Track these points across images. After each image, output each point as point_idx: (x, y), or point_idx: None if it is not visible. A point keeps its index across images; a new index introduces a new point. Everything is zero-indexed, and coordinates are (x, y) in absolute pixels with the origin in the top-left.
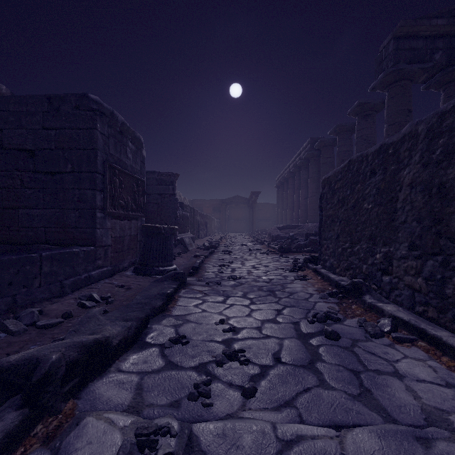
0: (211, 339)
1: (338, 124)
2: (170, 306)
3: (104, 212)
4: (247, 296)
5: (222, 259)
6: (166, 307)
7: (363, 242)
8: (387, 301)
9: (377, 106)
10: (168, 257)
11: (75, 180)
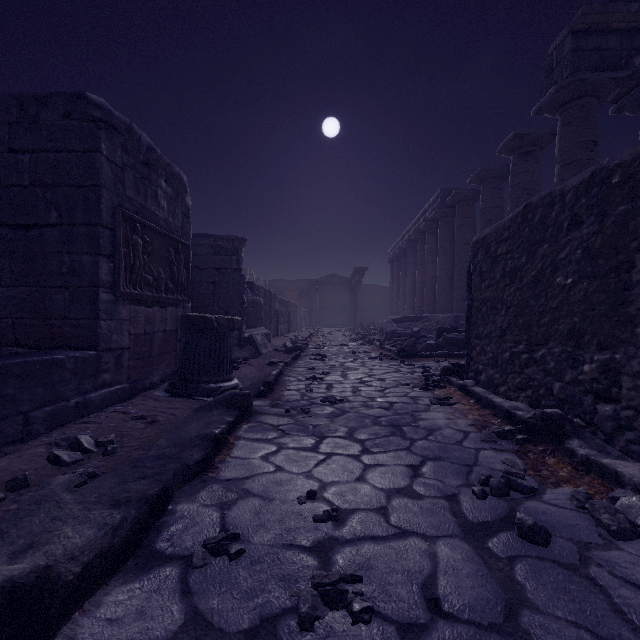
0: (290, 542)
1: (482, 168)
2: (218, 458)
3: (115, 292)
4: (354, 435)
5: (311, 368)
6: (210, 461)
7: (554, 343)
8: (617, 453)
9: (542, 140)
10: (225, 366)
11: (63, 238)
